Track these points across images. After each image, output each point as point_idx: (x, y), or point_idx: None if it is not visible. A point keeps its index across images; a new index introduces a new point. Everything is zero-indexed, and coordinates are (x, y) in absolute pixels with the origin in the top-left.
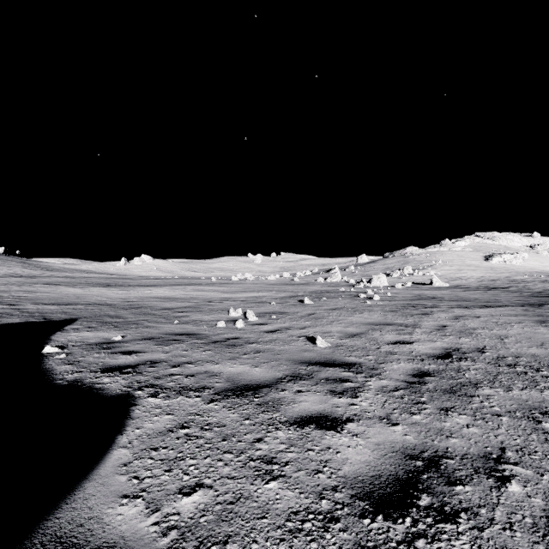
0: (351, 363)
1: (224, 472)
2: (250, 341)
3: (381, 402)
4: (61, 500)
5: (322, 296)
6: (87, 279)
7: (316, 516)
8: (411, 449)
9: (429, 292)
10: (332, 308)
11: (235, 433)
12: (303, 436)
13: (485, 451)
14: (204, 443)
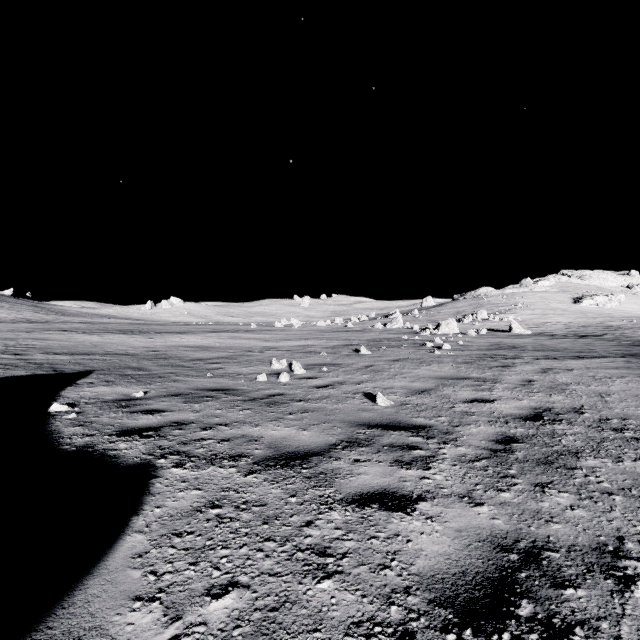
0: (419, 425)
1: (264, 566)
2: (297, 399)
3: (459, 475)
4: (56, 603)
5: (382, 345)
6: (107, 325)
7: (384, 629)
8: (502, 538)
9: (508, 341)
10: (394, 359)
11: (279, 514)
12: (364, 518)
13: (598, 541)
14: (240, 527)
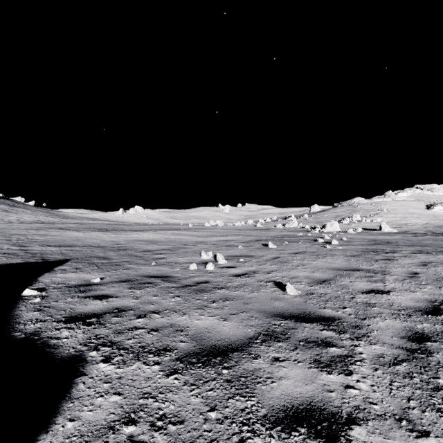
0: (328, 317)
1: None
2: (220, 286)
3: (385, 385)
4: None
5: (284, 240)
6: (91, 225)
7: None
8: None
9: (381, 238)
10: (295, 252)
11: (196, 439)
12: None
13: None
14: None
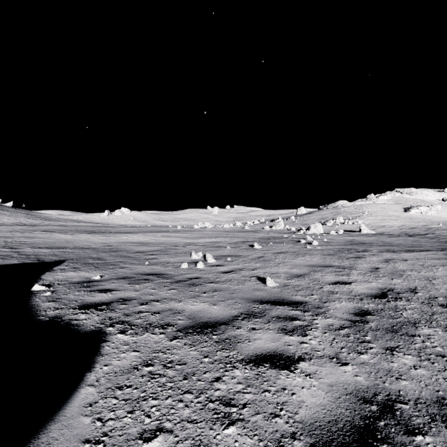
0: (298, 302)
1: (184, 414)
2: (209, 281)
3: (329, 341)
4: (24, 445)
5: (269, 241)
6: (76, 227)
7: None
8: (364, 392)
9: (359, 239)
10: (278, 252)
11: (195, 372)
12: (259, 375)
13: (438, 395)
14: (166, 381)
